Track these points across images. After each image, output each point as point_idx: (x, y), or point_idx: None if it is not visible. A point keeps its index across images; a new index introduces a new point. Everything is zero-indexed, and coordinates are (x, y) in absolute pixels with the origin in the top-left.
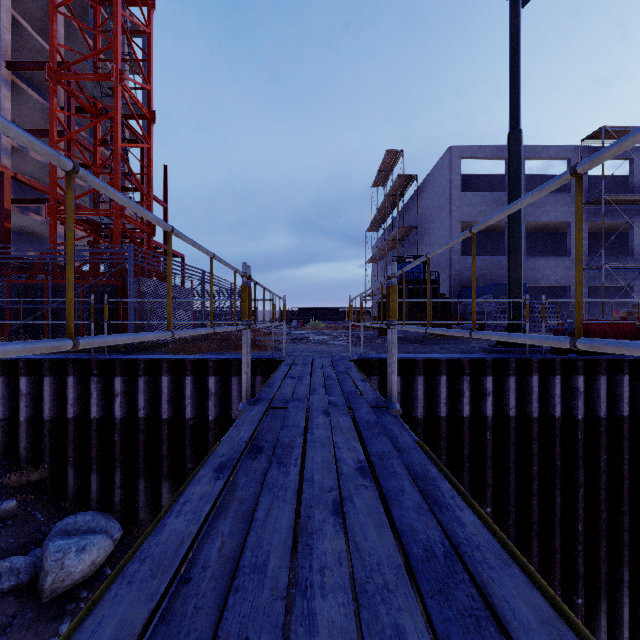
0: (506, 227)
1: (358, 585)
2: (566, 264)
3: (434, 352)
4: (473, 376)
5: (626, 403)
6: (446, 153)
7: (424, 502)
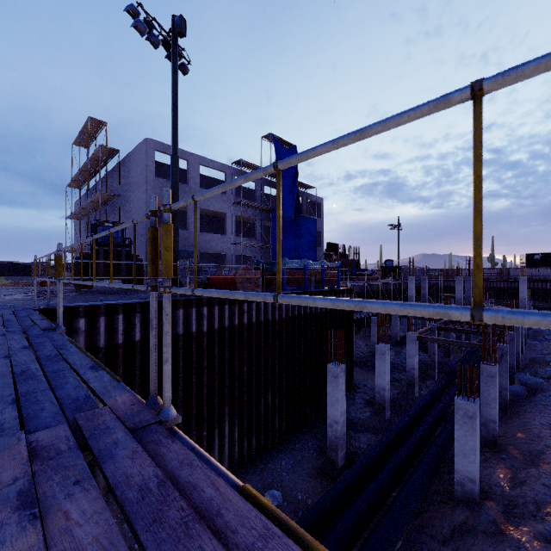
0: (188, 209)
1: (14, 365)
2: (224, 240)
3: (118, 299)
4: (143, 313)
5: (227, 319)
6: (143, 142)
7: (55, 349)
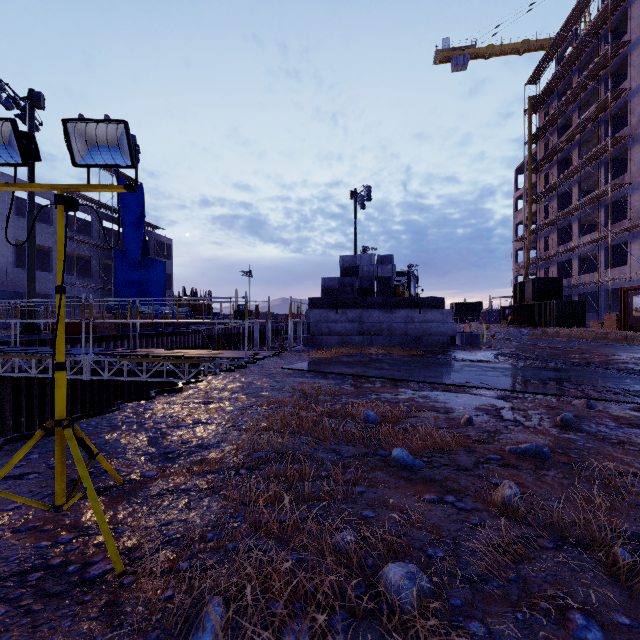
0: None
1: None
2: (50, 278)
3: None
4: None
5: None
6: None
7: None
